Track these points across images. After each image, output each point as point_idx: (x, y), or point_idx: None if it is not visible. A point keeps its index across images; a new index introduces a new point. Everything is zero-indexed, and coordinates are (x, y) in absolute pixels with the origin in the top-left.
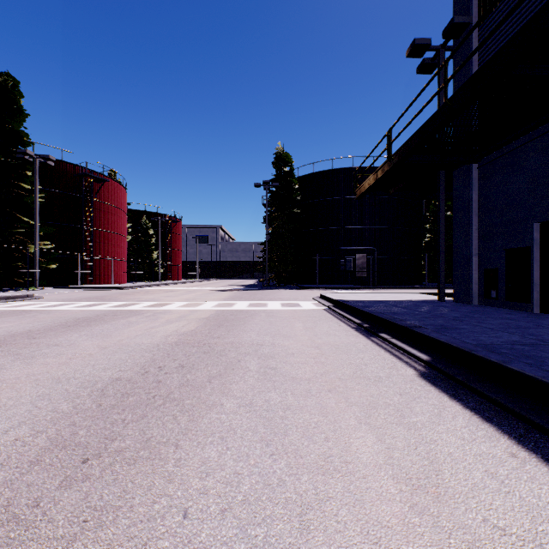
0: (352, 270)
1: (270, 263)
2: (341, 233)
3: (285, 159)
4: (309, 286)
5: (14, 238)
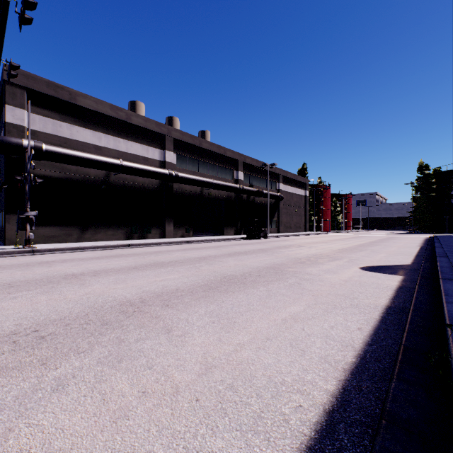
0: None
1: (414, 221)
2: None
3: (424, 168)
4: (437, 233)
5: None
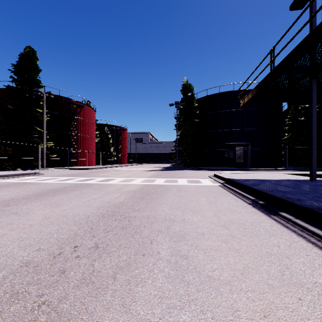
0: (233, 158)
1: (179, 154)
2: (226, 134)
3: (188, 88)
4: (204, 168)
5: (33, 140)
